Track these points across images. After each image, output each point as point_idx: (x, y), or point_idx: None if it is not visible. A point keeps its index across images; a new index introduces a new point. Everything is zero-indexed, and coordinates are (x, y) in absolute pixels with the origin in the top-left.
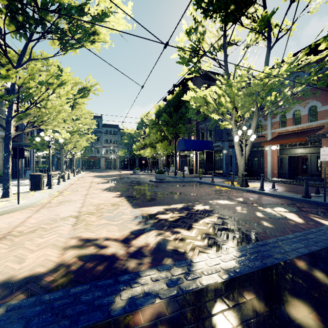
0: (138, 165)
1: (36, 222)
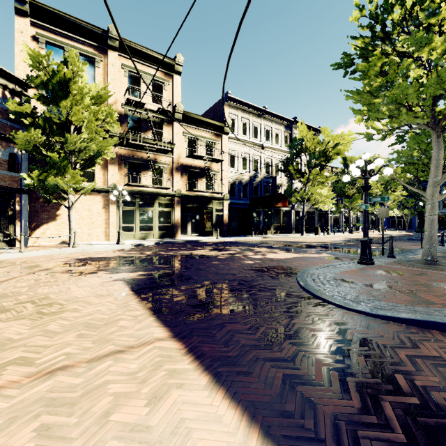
0: None
1: (298, 239)
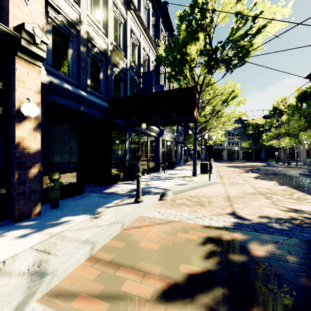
0: (264, 156)
1: (235, 193)
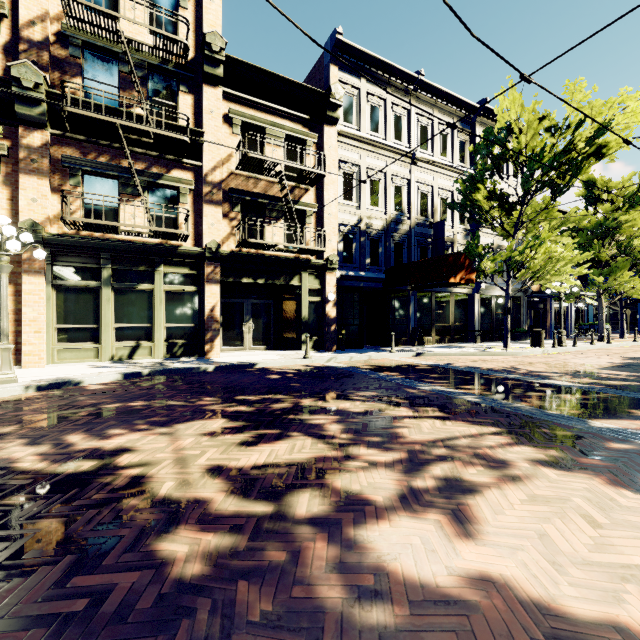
0: None
1: (504, 360)
